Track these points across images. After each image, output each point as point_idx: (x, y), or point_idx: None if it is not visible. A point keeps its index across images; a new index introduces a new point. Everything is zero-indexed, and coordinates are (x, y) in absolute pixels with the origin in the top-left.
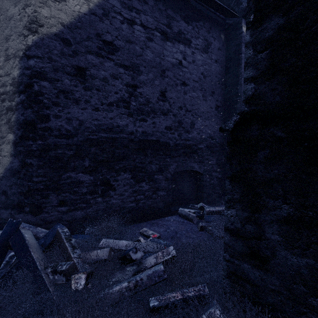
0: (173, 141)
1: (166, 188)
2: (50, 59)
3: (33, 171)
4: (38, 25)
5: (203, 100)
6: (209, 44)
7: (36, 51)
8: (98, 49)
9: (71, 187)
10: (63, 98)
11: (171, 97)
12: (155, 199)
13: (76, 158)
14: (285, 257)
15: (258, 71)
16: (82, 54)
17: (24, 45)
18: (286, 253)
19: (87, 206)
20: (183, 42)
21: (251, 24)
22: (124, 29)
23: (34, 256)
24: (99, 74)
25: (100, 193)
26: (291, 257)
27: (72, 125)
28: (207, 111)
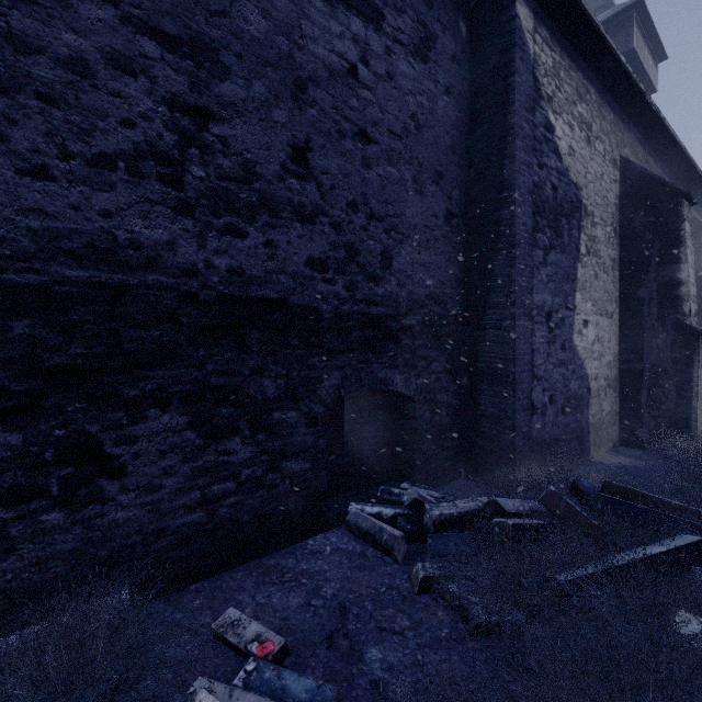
0: (330, 306)
1: (311, 448)
2: None
3: None
4: None
5: (416, 191)
6: (430, 40)
7: None
8: None
9: None
10: None
11: (326, 168)
12: (276, 489)
13: None
14: None
15: None
16: None
17: None
18: None
19: None
20: (360, 11)
21: None
22: None
23: None
24: (50, 38)
25: (57, 493)
26: None
27: None
28: (426, 225)
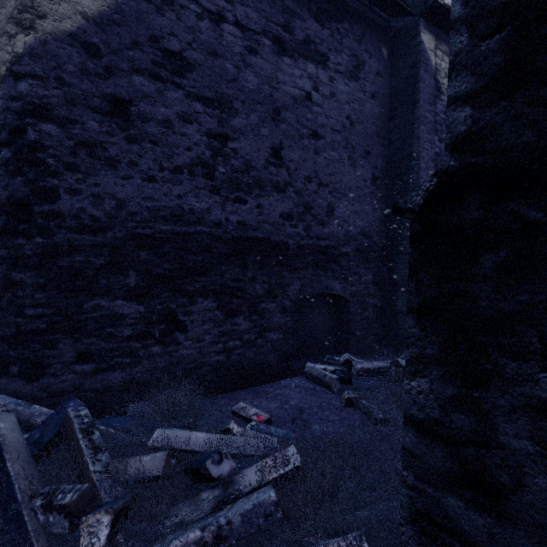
0: (294, 241)
1: (283, 326)
2: (60, 81)
3: (26, 296)
4: (35, 15)
5: (351, 165)
6: (360, 65)
7: (32, 65)
8: (154, 65)
9: (101, 325)
10: (85, 156)
11: (292, 158)
12: (262, 348)
13: (112, 272)
14: (546, 491)
15: (481, 80)
16: (122, 74)
17: (8, 54)
18: None
19: (132, 363)
20: (313, 59)
21: None
22: (204, 30)
23: (11, 471)
24: (155, 112)
25: (158, 337)
26: None
27: (104, 208)
28: (358, 186)
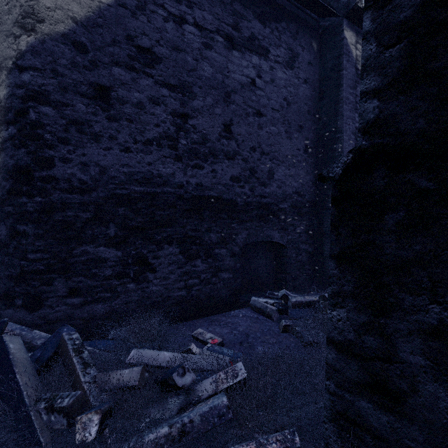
0: (242, 199)
1: (232, 267)
2: (55, 72)
3: (28, 244)
4: (35, 20)
5: (287, 137)
6: (295, 56)
7: (33, 59)
8: (129, 59)
9: (87, 267)
10: (75, 132)
11: (240, 132)
12: (216, 285)
13: (96, 224)
14: (435, 395)
15: (386, 79)
16: (104, 66)
17: (14, 51)
18: (436, 388)
19: (112, 297)
20: (257, 52)
21: (373, 1)
22: (170, 30)
23: (20, 381)
24: (130, 96)
25: (133, 276)
26: (447, 396)
27: (90, 173)
28: (293, 154)
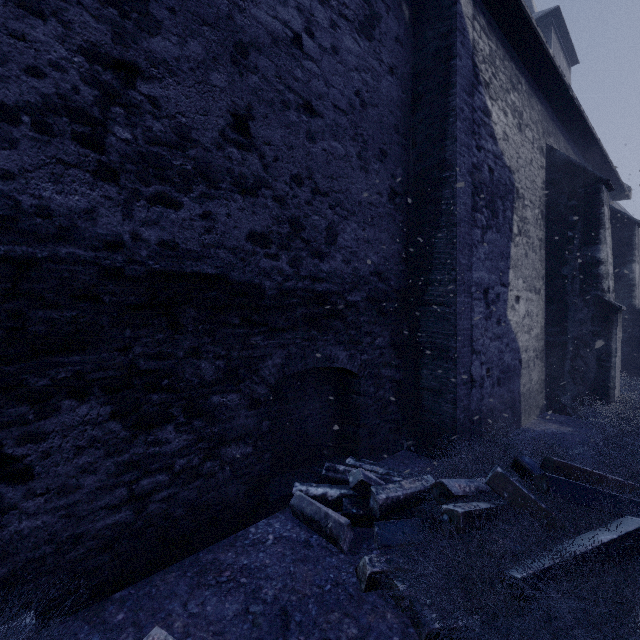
0: (274, 282)
1: (253, 431)
2: None
3: None
4: None
5: (361, 168)
6: (375, 18)
7: None
8: None
9: None
10: None
11: (269, 139)
12: (214, 477)
13: None
14: None
15: None
16: None
17: None
18: None
19: None
20: None
21: None
22: None
23: None
24: None
25: None
26: None
27: None
28: (371, 202)
